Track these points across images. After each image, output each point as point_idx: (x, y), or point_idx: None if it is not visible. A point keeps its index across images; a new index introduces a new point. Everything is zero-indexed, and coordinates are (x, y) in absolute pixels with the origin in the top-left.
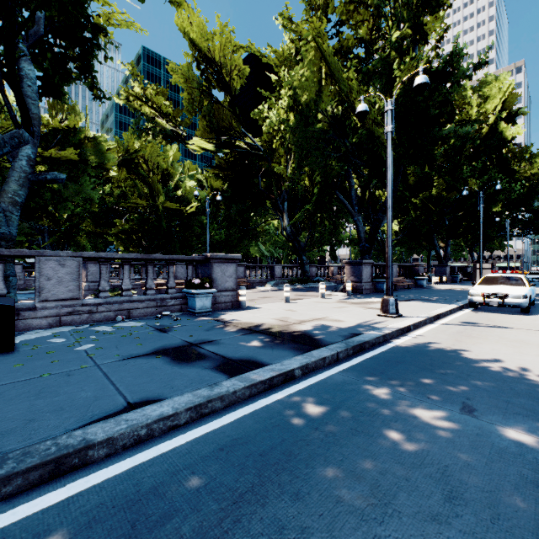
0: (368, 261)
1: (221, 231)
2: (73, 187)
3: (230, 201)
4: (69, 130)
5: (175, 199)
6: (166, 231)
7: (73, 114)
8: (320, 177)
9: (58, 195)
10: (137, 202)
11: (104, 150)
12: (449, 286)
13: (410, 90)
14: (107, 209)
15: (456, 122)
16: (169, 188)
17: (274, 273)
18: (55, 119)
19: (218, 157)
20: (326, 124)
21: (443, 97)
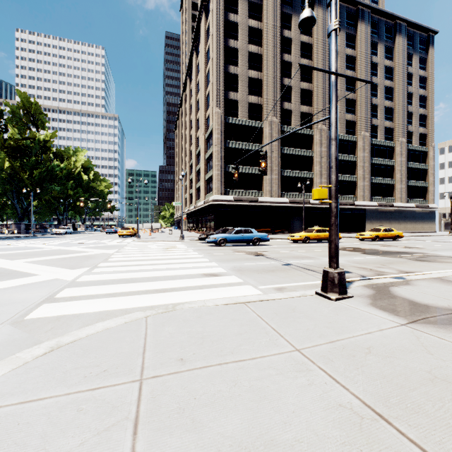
0: (23, 223)
1: None
2: None
3: None
4: None
5: None
6: None
7: None
8: (1, 191)
9: None
10: None
11: None
12: None
13: (39, 174)
14: None
15: (58, 179)
16: None
17: None
18: None
19: None
20: (6, 176)
21: (52, 174)
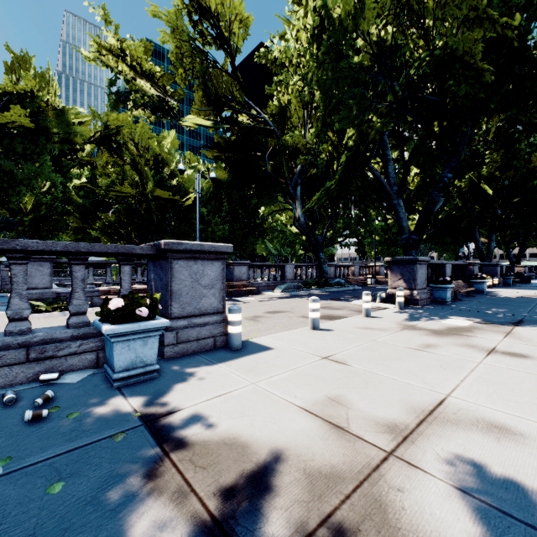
0: (424, 258)
1: (223, 226)
2: (29, 165)
3: (232, 189)
4: (24, 92)
5: (170, 188)
6: (158, 224)
7: (43, 82)
8: (353, 138)
9: (9, 175)
10: (122, 190)
11: (69, 118)
12: (515, 292)
13: None
14: (98, 202)
15: None
16: (163, 175)
17: (284, 274)
18: (16, 85)
19: (217, 137)
20: (365, 54)
21: None
